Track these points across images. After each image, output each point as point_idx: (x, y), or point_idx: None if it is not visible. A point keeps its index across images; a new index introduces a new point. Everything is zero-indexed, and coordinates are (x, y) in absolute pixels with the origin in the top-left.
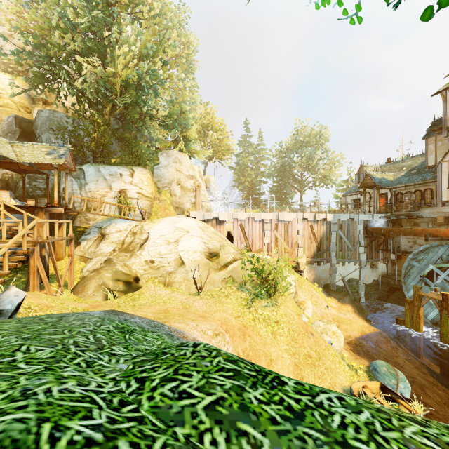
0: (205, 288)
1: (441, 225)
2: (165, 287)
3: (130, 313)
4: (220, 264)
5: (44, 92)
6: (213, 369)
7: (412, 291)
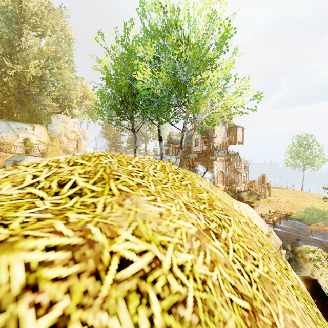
0: None
1: (195, 161)
2: None
3: None
4: None
5: None
6: None
7: None
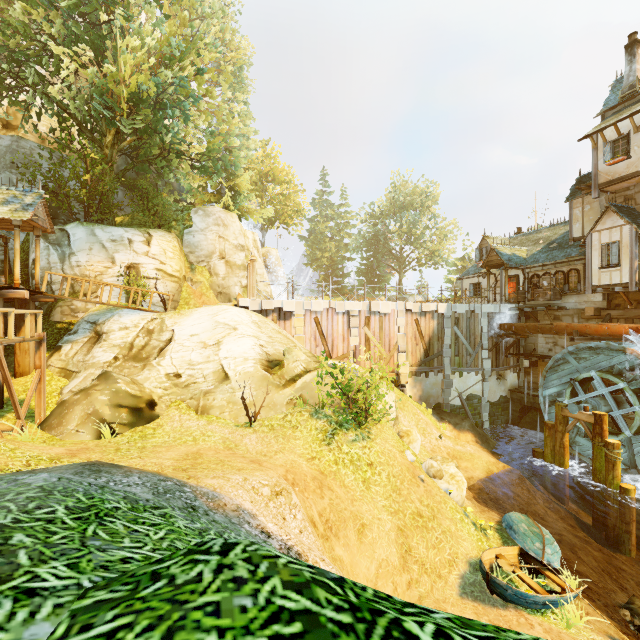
0: (262, 415)
1: (590, 319)
2: (198, 415)
3: (127, 467)
4: (285, 377)
5: (5, 108)
6: (258, 617)
7: (553, 411)
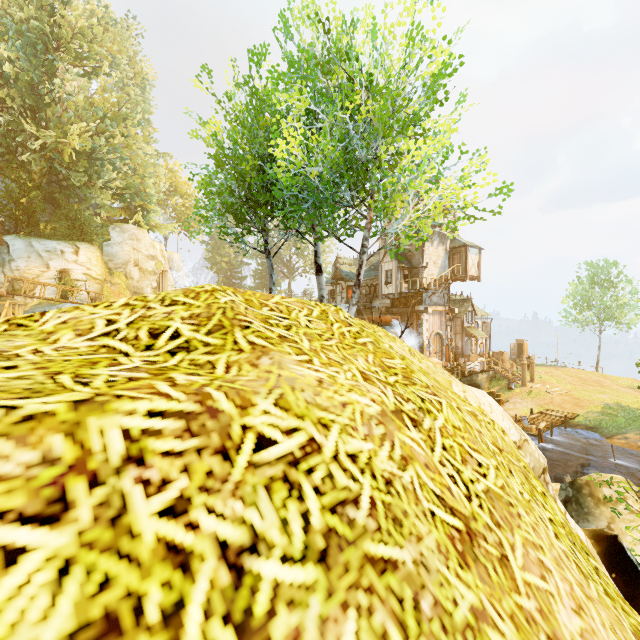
0: None
1: (386, 314)
2: None
3: None
4: None
5: None
6: None
7: None
